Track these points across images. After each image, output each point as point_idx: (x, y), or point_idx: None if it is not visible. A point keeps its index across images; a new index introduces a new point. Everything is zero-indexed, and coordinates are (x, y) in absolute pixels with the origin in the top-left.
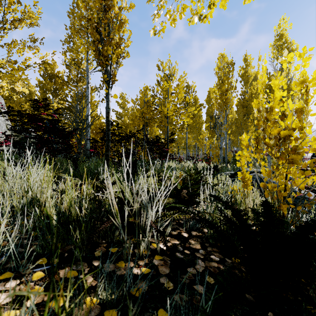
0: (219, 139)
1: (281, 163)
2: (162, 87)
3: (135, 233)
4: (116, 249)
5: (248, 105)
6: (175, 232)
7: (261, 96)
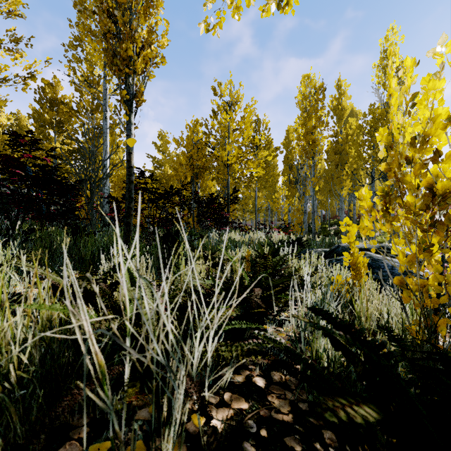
0: (302, 200)
1: (437, 241)
2: (220, 120)
3: (157, 391)
4: (107, 446)
5: (343, 151)
6: (240, 377)
7: (401, 116)
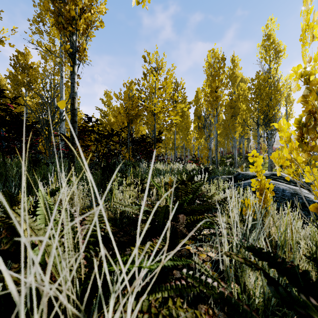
0: (208, 140)
1: None
2: (149, 80)
3: None
4: None
5: (236, 106)
6: None
7: None
